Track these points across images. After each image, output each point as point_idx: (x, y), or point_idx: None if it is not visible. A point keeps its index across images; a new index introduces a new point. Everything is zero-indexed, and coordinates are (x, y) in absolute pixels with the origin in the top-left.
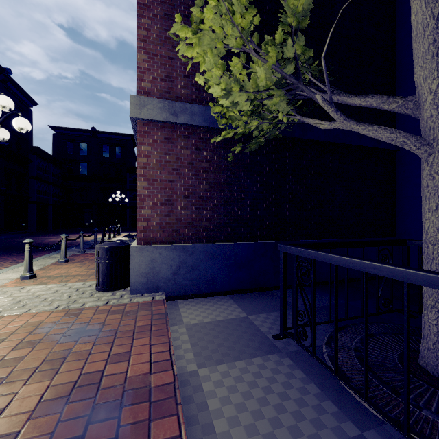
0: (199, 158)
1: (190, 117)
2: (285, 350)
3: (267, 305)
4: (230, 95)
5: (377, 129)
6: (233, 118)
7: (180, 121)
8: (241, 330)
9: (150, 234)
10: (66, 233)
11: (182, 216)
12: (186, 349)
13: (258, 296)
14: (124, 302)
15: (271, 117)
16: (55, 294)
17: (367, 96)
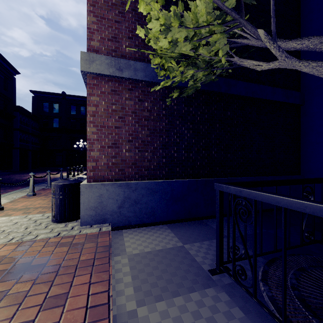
0: (141, 108)
1: (133, 72)
2: (220, 282)
3: (200, 234)
4: (169, 31)
5: (322, 65)
6: (171, 69)
7: (125, 76)
8: (178, 260)
9: (99, 173)
10: (41, 172)
11: (126, 157)
12: (126, 283)
13: (192, 225)
14: (73, 234)
15: (205, 66)
16: (14, 226)
17: (303, 38)
